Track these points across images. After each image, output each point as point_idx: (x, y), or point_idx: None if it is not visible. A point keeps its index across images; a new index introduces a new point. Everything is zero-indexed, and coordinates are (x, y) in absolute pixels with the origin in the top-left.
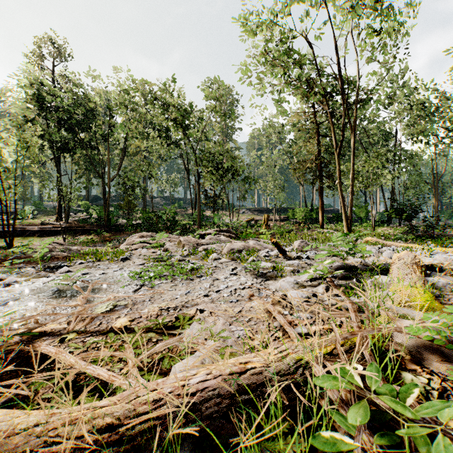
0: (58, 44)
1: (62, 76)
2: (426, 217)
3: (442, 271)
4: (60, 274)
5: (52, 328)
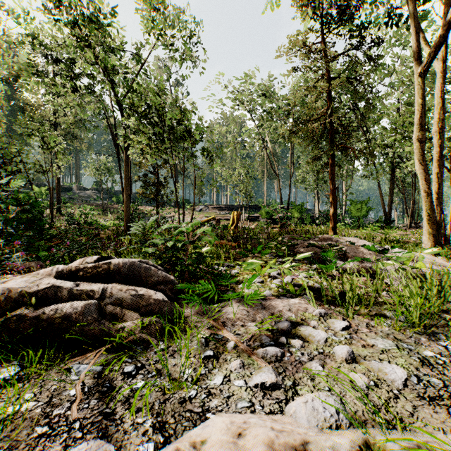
0: None
1: None
2: None
3: None
4: None
5: None
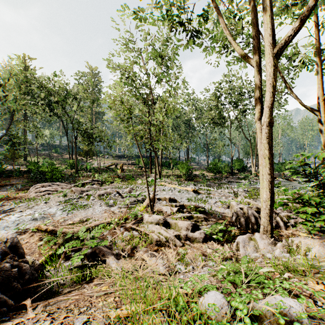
0: None
1: None
2: (188, 171)
3: (161, 199)
4: (18, 213)
5: (50, 226)
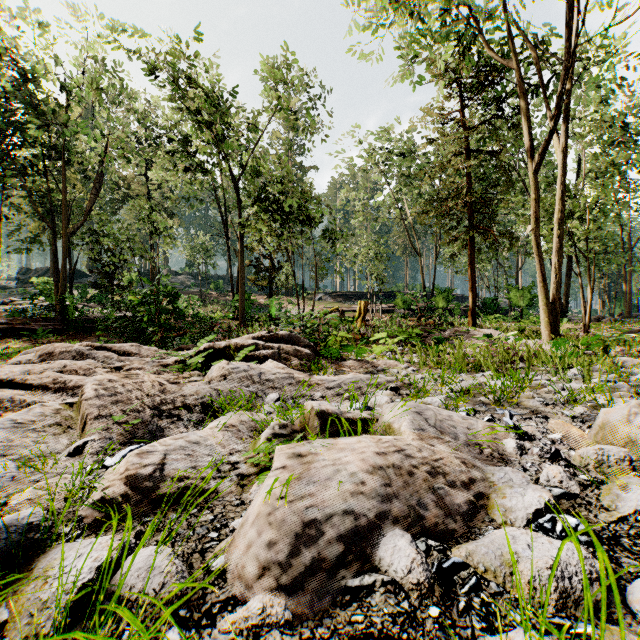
0: None
1: None
2: None
3: None
4: None
5: None
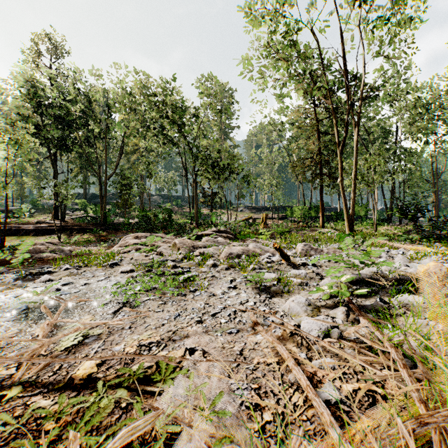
0: (54, 41)
1: (59, 74)
2: (432, 217)
3: None
4: (39, 284)
5: None
